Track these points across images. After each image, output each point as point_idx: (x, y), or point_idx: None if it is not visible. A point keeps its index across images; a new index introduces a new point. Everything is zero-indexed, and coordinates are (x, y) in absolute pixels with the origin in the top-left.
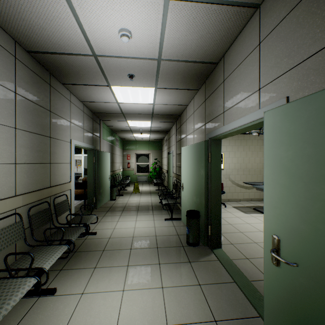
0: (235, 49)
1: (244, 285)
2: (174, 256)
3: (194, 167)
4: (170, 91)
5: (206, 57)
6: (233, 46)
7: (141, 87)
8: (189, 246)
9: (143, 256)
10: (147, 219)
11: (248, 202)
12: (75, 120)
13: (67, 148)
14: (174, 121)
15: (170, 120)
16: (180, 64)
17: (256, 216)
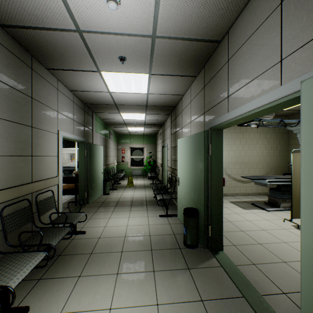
0: (244, 19)
1: (255, 301)
2: (170, 260)
3: (192, 161)
4: (166, 77)
5: (208, 33)
6: (241, 17)
7: (134, 73)
8: (186, 248)
9: (135, 261)
10: (140, 216)
11: (244, 196)
12: (63, 110)
13: (54, 139)
14: (169, 113)
15: (165, 112)
16: (177, 42)
17: (255, 212)
